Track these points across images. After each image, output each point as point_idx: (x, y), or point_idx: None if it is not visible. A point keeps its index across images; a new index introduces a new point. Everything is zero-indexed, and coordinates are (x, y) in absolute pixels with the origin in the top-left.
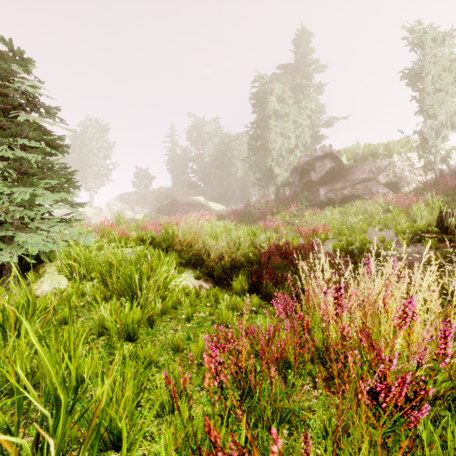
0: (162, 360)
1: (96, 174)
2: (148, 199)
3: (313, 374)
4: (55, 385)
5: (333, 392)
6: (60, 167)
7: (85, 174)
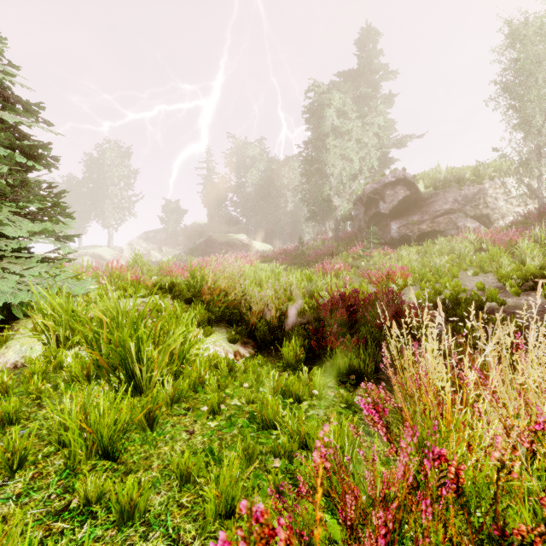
0: (157, 503)
1: (116, 207)
2: (179, 237)
3: None
4: None
5: None
6: (39, 183)
7: (103, 208)
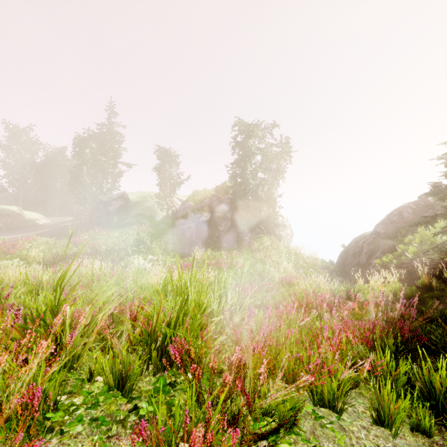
0: None
1: None
2: None
3: None
4: None
5: None
6: None
7: None
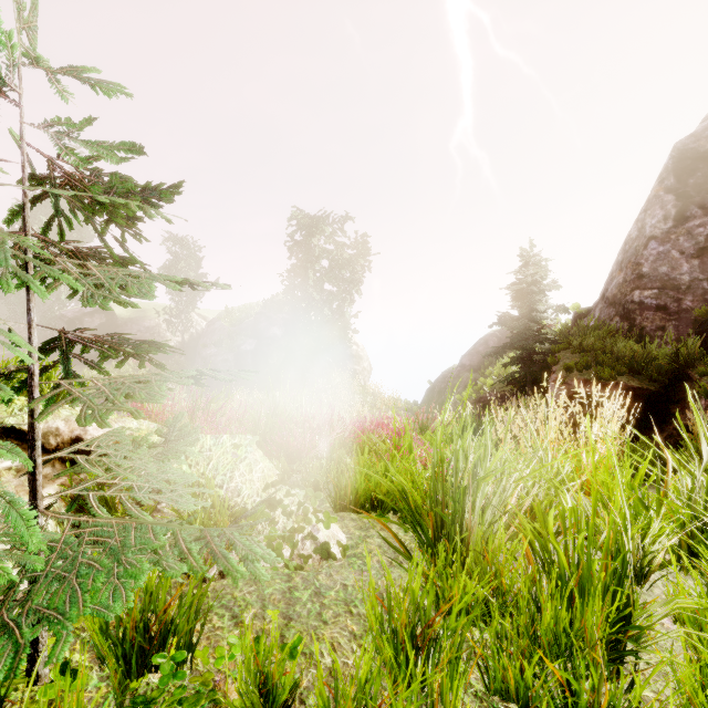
0: None
1: None
2: None
3: None
4: None
5: None
6: None
7: None
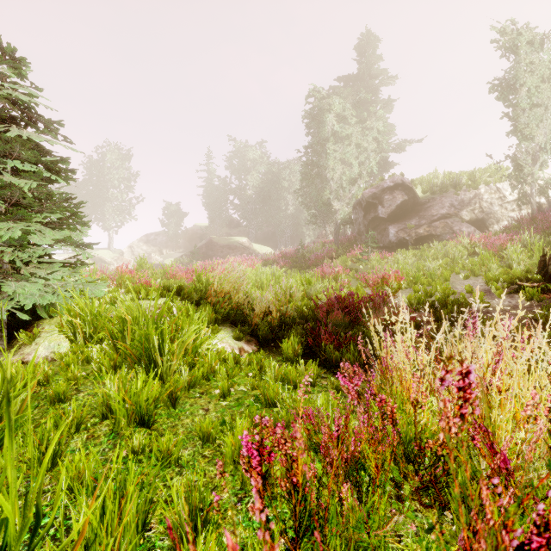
0: (186, 454)
1: (116, 210)
2: (179, 240)
3: (396, 478)
4: (31, 495)
5: (424, 506)
6: (62, 196)
7: (103, 211)
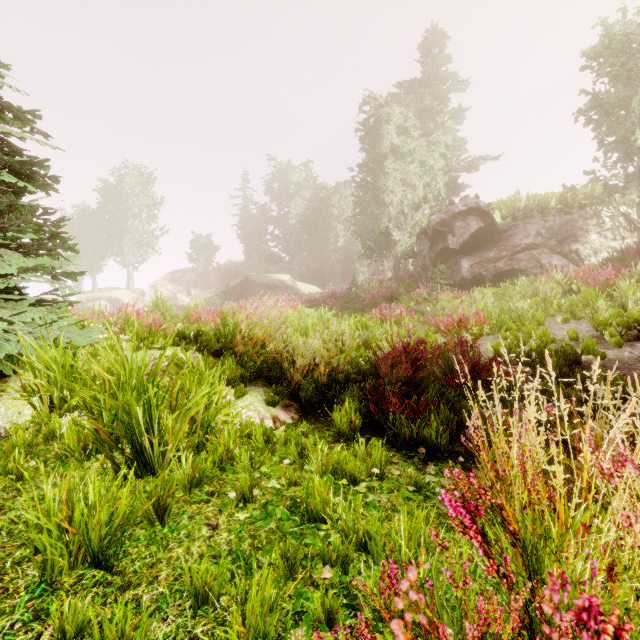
0: (162, 635)
1: (137, 243)
2: (210, 278)
3: None
4: None
5: None
6: (31, 208)
7: (122, 244)
